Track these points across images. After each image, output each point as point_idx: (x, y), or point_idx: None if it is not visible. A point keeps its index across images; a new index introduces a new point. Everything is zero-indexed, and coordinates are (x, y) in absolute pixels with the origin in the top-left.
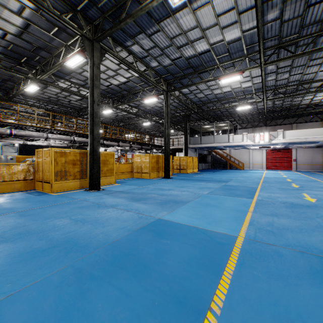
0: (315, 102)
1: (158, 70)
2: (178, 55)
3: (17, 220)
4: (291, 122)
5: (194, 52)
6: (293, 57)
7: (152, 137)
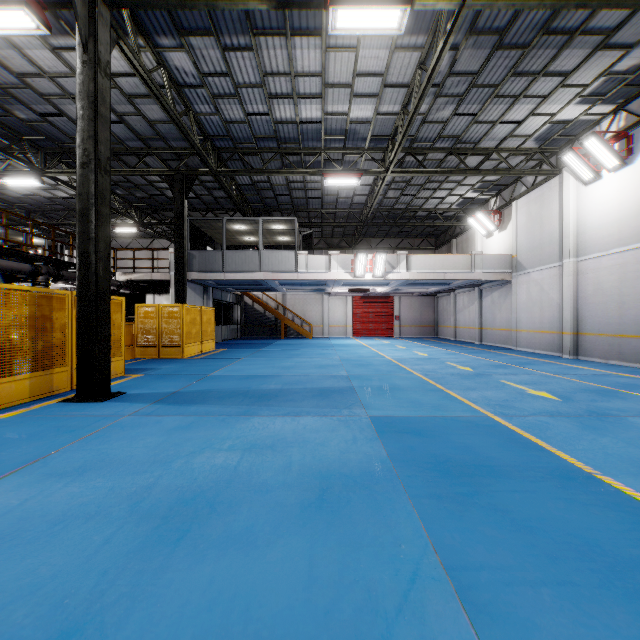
0: (443, 208)
1: None
2: None
3: None
4: (392, 246)
5: None
6: (548, 0)
7: (59, 244)
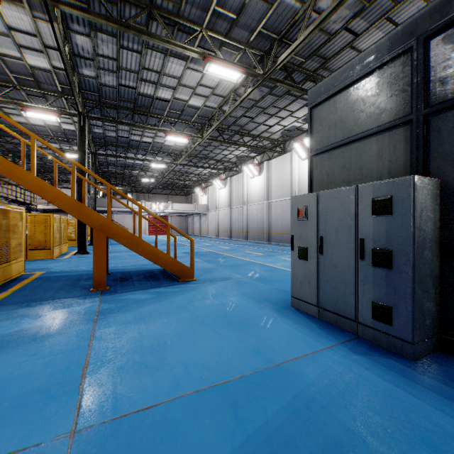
0: (187, 183)
1: (95, 134)
2: (126, 136)
3: (131, 260)
4: (168, 193)
5: (139, 139)
6: (194, 166)
7: None
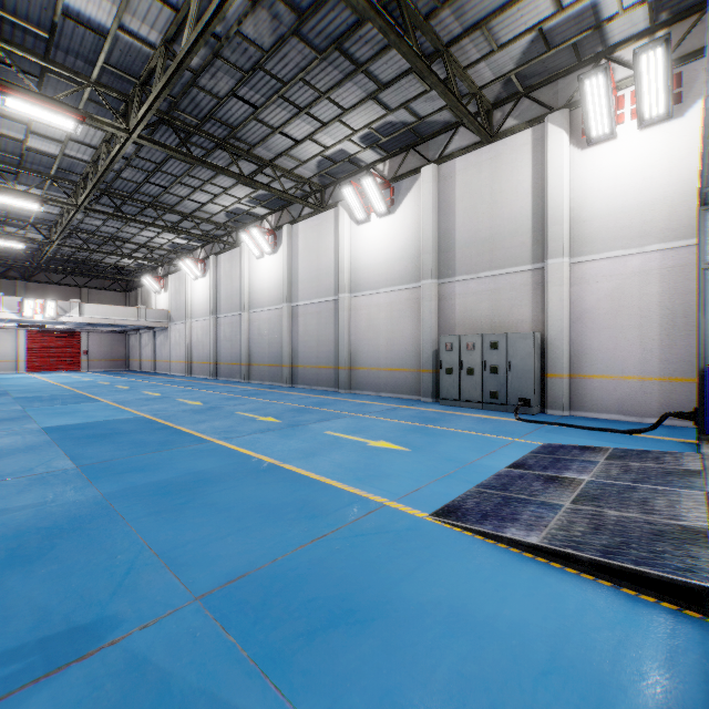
0: (123, 265)
1: None
2: None
3: None
4: (80, 283)
5: None
6: (124, 218)
7: None
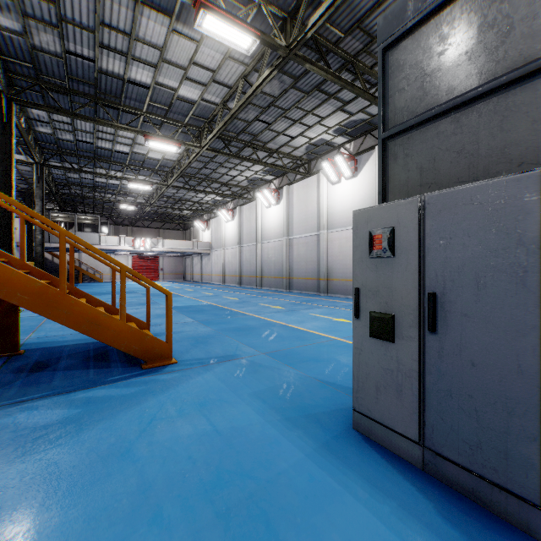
0: (184, 214)
1: (41, 135)
2: (90, 141)
3: None
4: (159, 226)
5: (111, 147)
6: (190, 190)
7: None
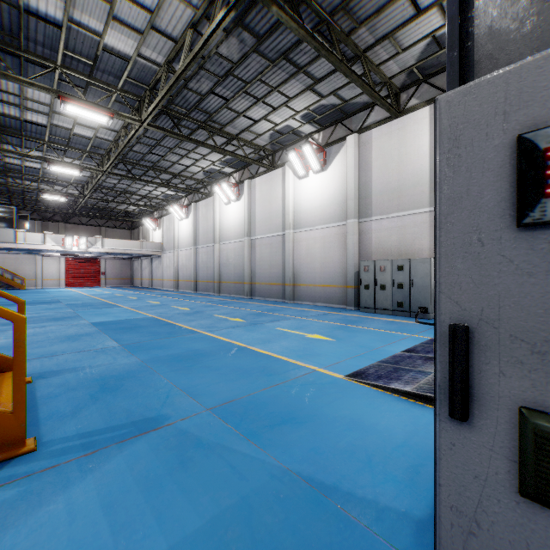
0: (130, 210)
1: None
2: None
3: None
4: (100, 224)
5: (19, 114)
6: (134, 179)
7: None
